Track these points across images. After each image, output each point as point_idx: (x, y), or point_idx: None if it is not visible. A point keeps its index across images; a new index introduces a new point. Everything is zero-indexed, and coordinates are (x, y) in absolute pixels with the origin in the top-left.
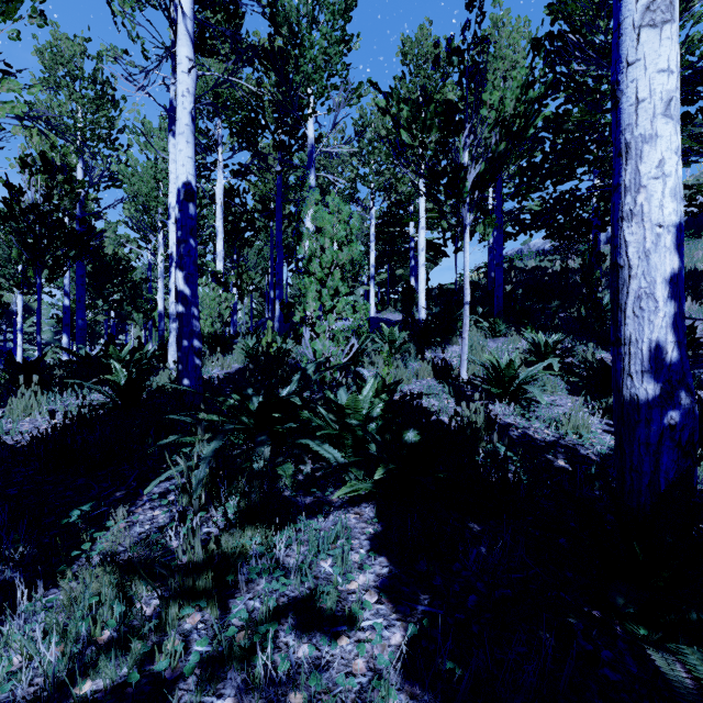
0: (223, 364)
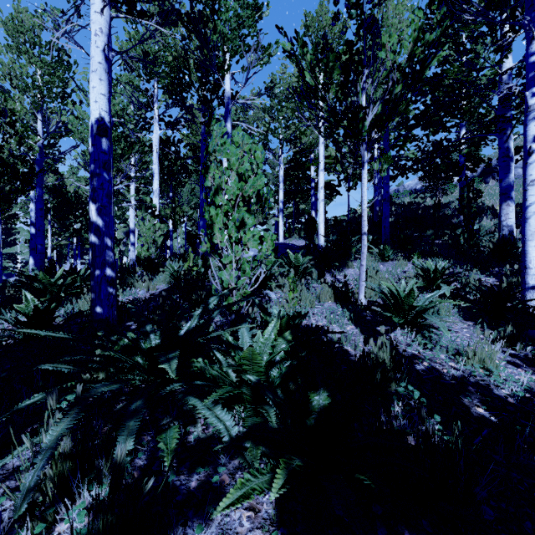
0: (149, 285)
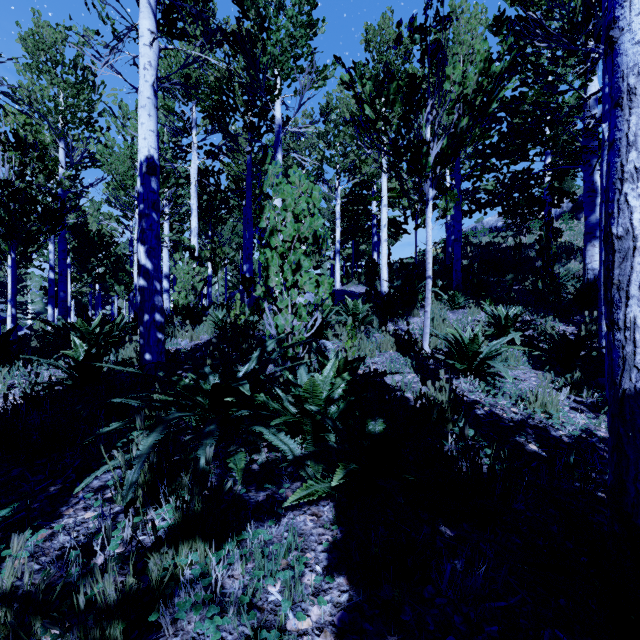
0: (192, 335)
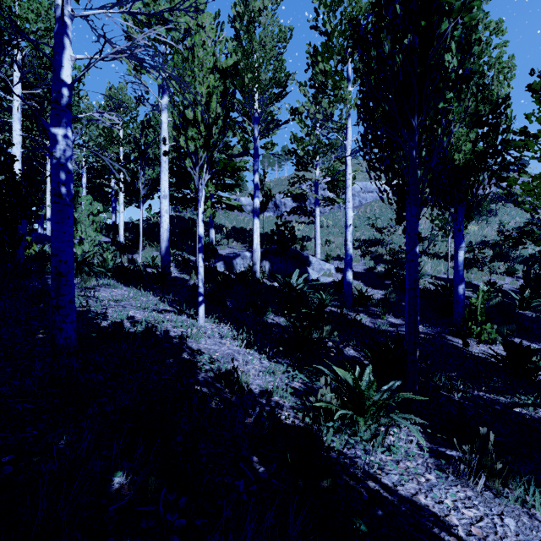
0: None
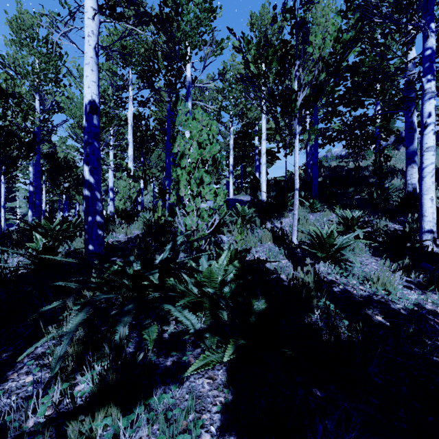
0: (127, 231)
